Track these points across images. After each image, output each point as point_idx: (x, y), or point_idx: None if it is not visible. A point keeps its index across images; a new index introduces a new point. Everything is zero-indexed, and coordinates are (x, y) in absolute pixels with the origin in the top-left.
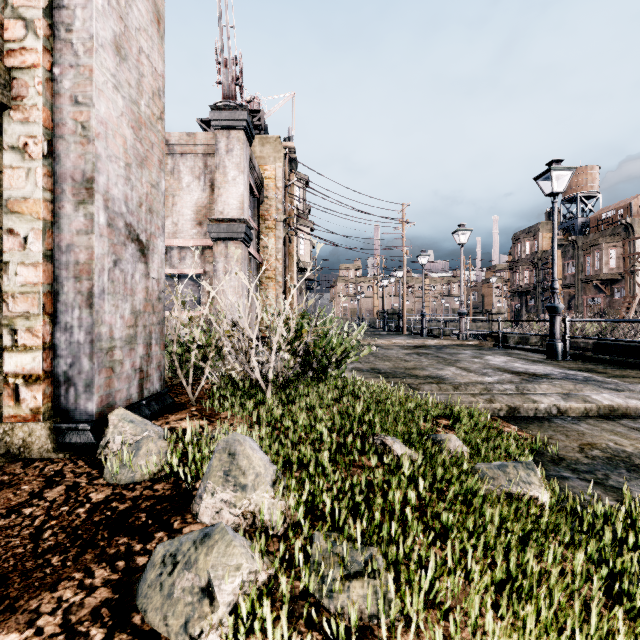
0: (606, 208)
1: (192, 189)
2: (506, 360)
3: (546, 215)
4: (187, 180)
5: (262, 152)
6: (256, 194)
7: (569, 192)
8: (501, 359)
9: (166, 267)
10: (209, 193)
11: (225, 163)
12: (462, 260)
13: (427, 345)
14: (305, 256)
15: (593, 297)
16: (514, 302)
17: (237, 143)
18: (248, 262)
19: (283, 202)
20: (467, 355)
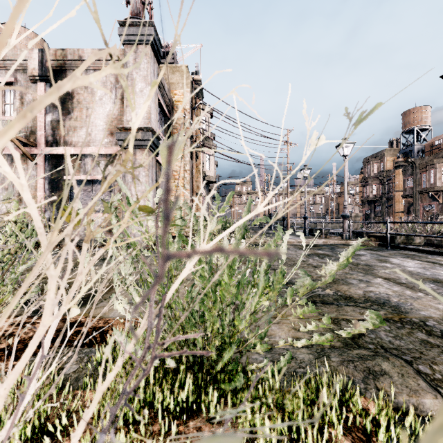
0: (438, 137)
1: (104, 102)
2: (421, 265)
3: (389, 144)
4: (99, 94)
5: (172, 79)
6: (166, 112)
7: (408, 126)
8: (413, 263)
9: (80, 173)
10: (120, 105)
11: (133, 76)
12: (345, 169)
13: (317, 244)
14: (210, 171)
15: (428, 204)
16: (365, 208)
17: (144, 57)
18: (157, 170)
19: (190, 122)
20: (369, 257)
